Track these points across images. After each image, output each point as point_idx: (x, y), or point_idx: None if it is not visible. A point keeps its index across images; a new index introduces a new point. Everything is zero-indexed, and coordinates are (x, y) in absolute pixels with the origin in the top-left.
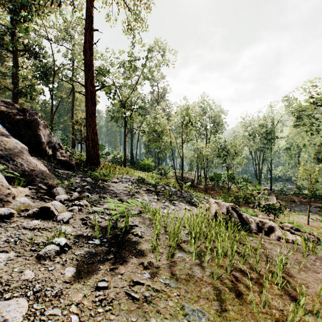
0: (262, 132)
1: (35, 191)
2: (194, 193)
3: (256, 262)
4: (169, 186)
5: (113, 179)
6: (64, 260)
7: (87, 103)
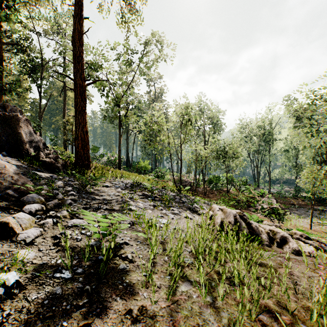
0: (261, 134)
1: (0, 200)
2: (194, 198)
3: (288, 298)
4: (166, 190)
5: (105, 183)
6: (6, 315)
7: (76, 99)
